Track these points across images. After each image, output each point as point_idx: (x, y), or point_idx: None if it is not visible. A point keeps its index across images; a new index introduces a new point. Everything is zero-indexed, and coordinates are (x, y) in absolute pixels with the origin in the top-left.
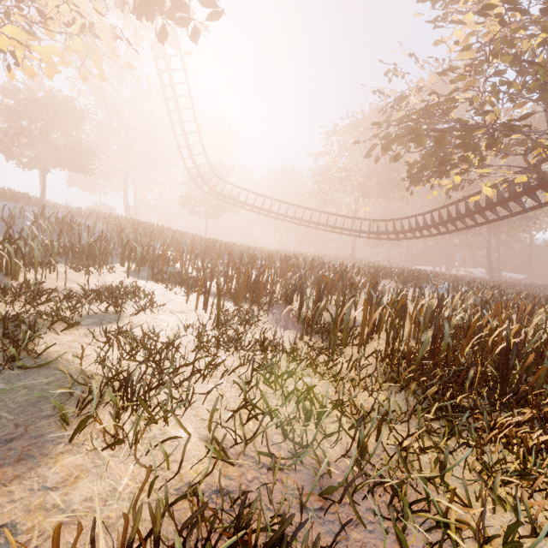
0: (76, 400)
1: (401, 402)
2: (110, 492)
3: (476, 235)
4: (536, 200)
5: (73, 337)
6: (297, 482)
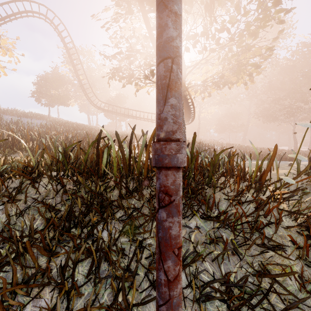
0: None
1: None
2: None
3: (284, 122)
4: (184, 97)
5: None
6: None
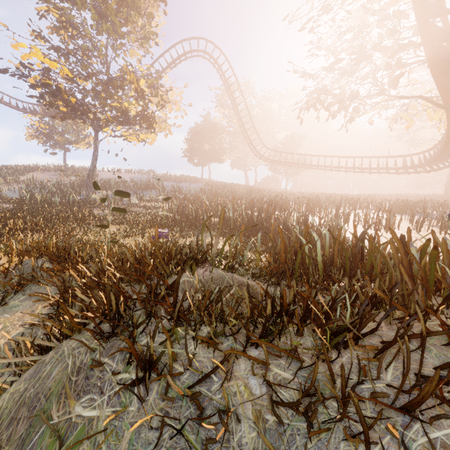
0: None
1: None
2: None
3: None
4: None
5: None
6: None
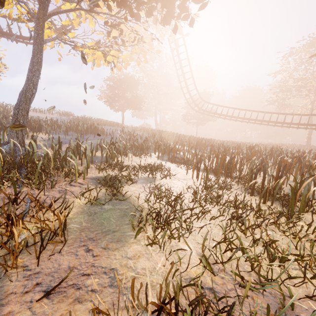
0: (137, 218)
1: None
2: (153, 269)
3: None
4: None
5: (135, 188)
6: (265, 303)
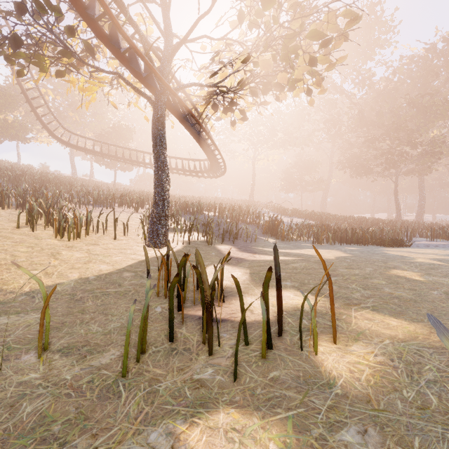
0: None
1: None
2: None
3: (381, 176)
4: (177, 110)
5: None
6: None
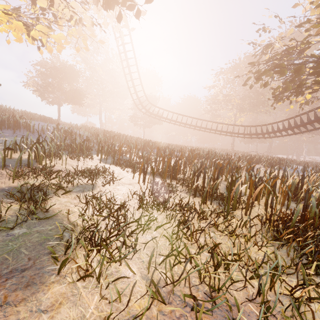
0: (65, 242)
1: (283, 256)
2: (81, 318)
3: (319, 134)
4: None
5: (67, 199)
6: None
